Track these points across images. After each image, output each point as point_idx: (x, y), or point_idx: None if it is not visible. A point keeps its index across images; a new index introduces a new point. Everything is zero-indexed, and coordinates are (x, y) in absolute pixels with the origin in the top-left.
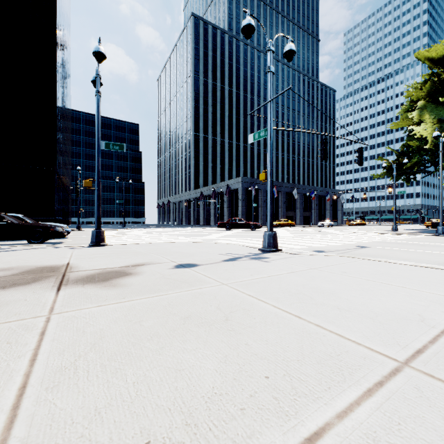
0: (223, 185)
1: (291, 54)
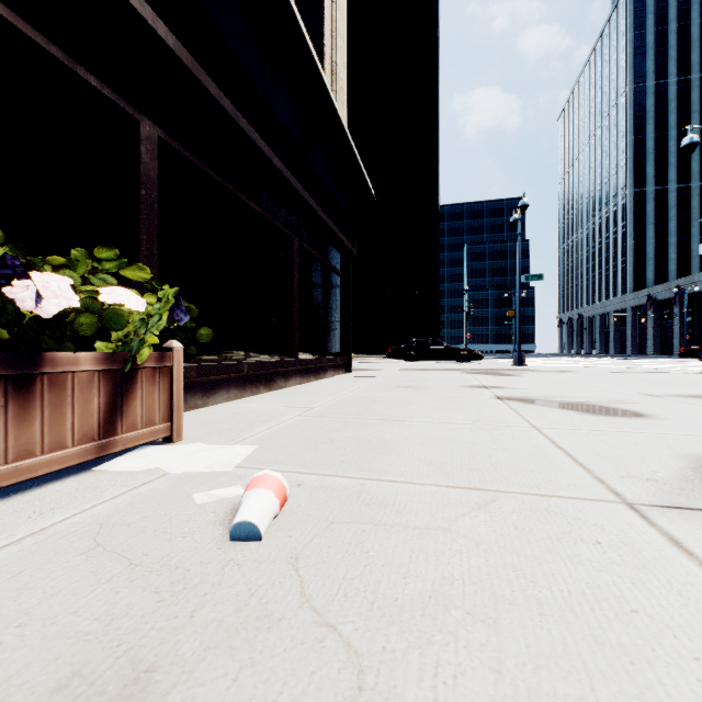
0: None
1: None
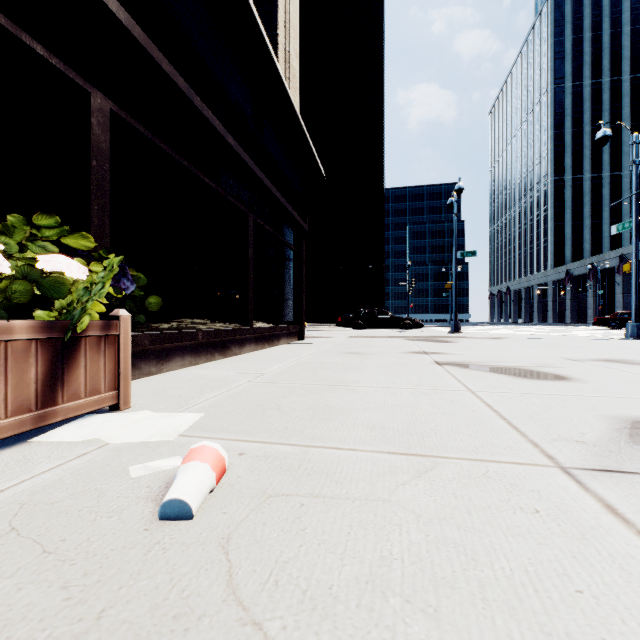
0: (614, 256)
1: None
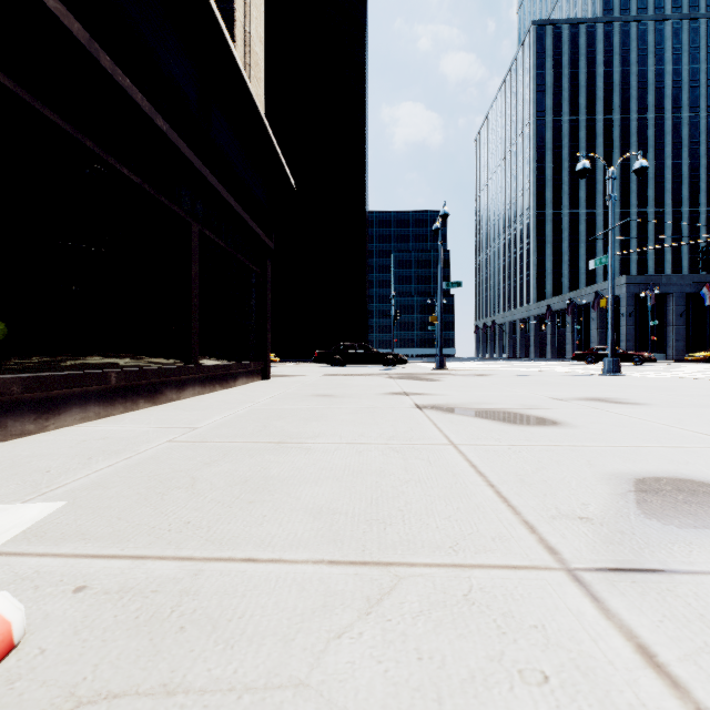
0: (589, 292)
1: (640, 171)
